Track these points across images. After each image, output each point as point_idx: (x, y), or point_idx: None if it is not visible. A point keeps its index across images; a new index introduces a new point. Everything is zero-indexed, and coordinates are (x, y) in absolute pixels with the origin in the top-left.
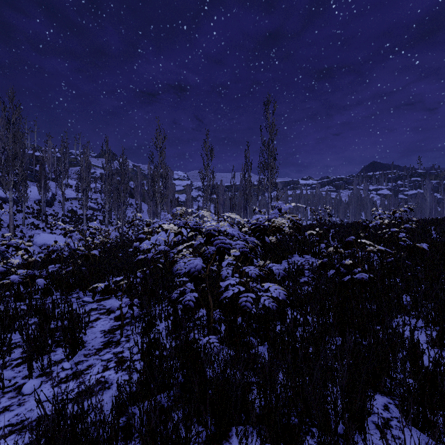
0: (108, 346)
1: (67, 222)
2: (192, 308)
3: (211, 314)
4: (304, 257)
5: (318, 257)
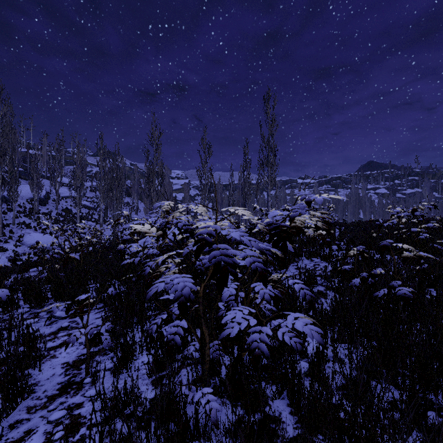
0: (65, 391)
1: (60, 221)
2: (178, 346)
3: (206, 351)
4: (312, 261)
5: (332, 262)
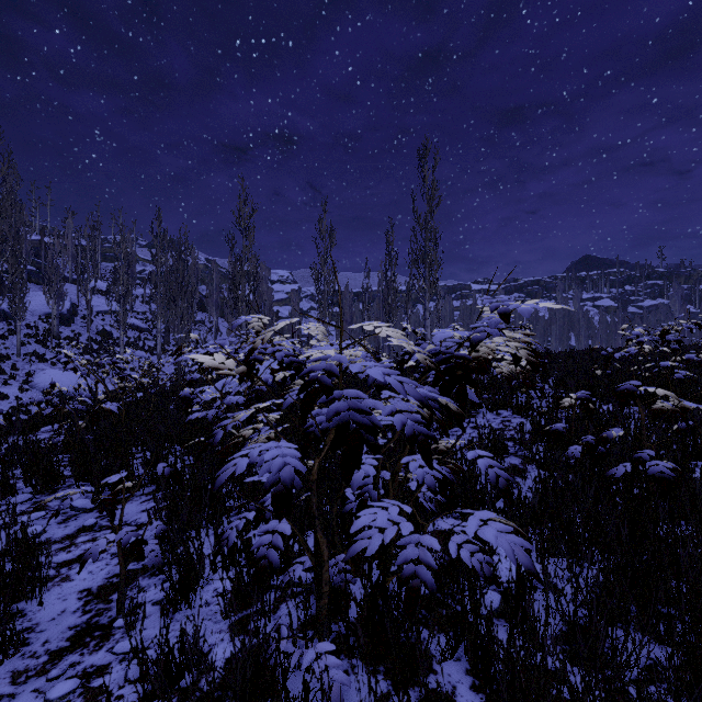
0: (80, 643)
1: (93, 351)
2: (274, 569)
3: (323, 576)
4: (499, 414)
5: (532, 416)
